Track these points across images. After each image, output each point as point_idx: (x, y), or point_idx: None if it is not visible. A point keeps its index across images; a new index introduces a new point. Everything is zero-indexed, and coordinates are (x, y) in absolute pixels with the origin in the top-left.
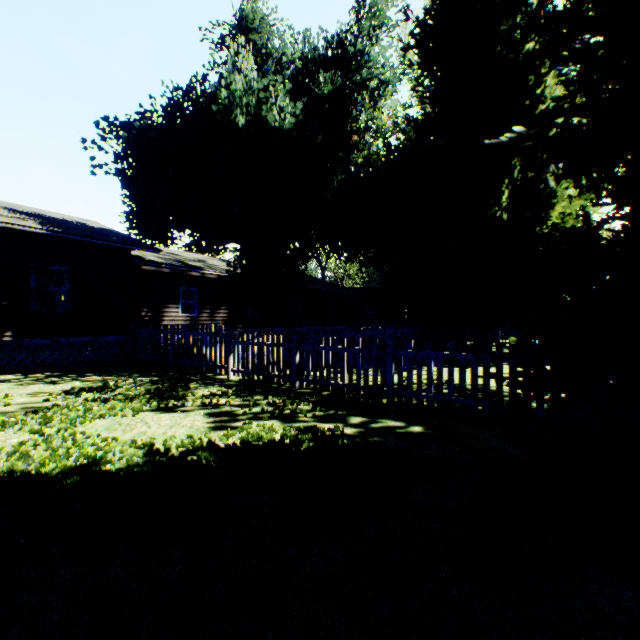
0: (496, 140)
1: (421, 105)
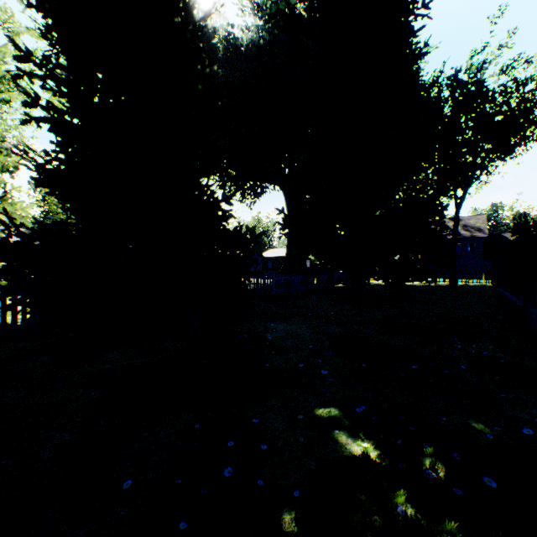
0: (3, 146)
1: None
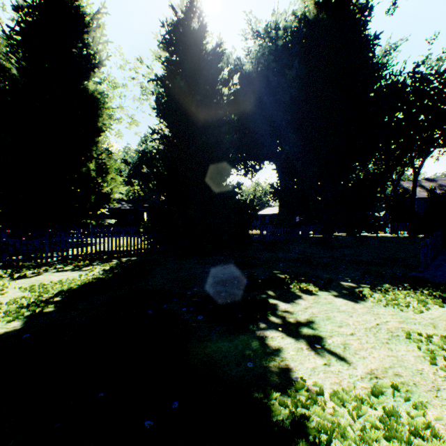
0: (144, 171)
1: (19, 72)
